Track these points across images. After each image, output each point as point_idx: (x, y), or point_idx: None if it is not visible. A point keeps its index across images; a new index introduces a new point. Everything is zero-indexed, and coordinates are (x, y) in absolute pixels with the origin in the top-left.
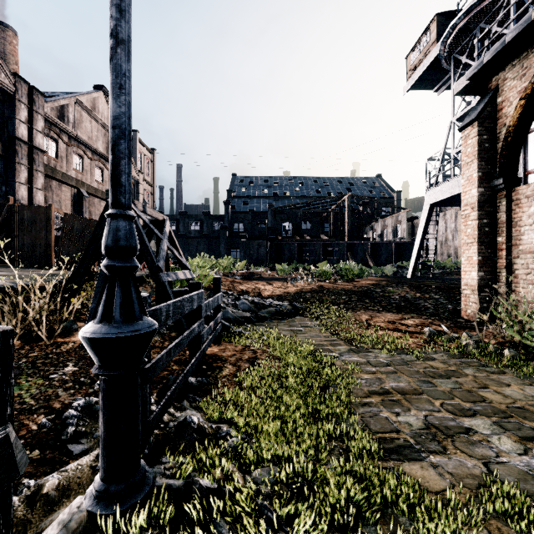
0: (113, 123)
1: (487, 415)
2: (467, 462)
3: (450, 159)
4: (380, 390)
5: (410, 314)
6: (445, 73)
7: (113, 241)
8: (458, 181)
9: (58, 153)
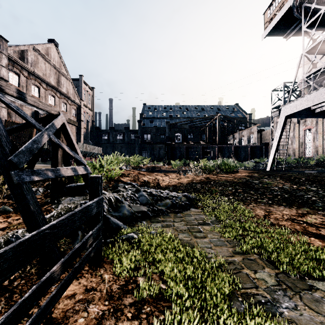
0: None
1: None
2: None
3: (302, 81)
4: None
5: (302, 208)
6: (294, 23)
7: None
8: (311, 97)
9: (20, 83)
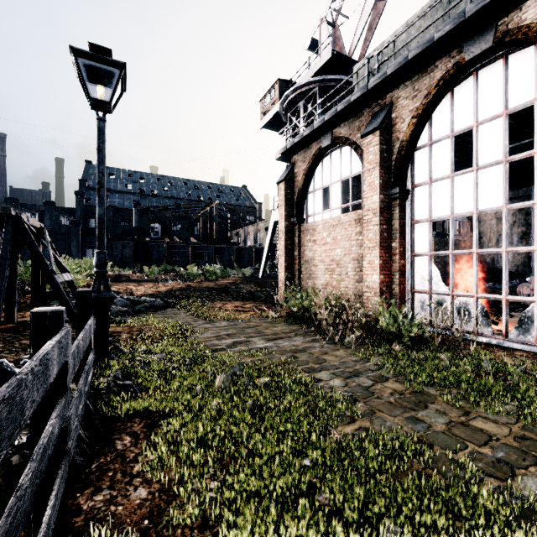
0: (100, 217)
1: (260, 336)
2: (243, 348)
3: None
4: (217, 335)
5: (249, 301)
6: (286, 123)
7: (101, 262)
8: None
9: None
